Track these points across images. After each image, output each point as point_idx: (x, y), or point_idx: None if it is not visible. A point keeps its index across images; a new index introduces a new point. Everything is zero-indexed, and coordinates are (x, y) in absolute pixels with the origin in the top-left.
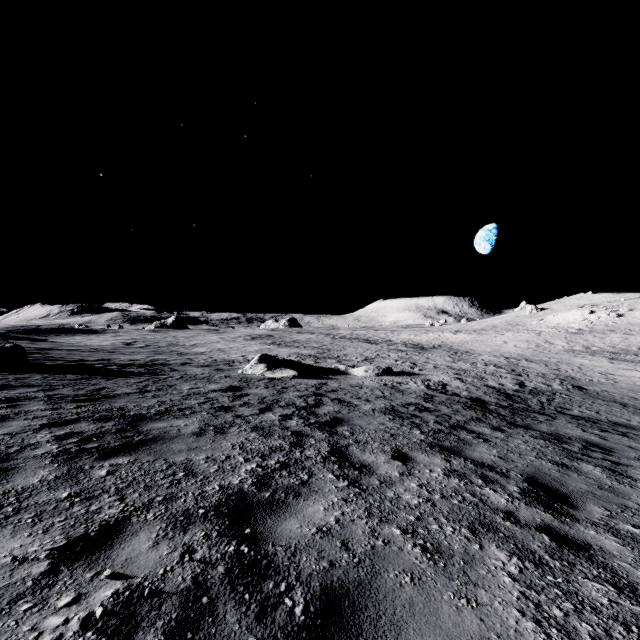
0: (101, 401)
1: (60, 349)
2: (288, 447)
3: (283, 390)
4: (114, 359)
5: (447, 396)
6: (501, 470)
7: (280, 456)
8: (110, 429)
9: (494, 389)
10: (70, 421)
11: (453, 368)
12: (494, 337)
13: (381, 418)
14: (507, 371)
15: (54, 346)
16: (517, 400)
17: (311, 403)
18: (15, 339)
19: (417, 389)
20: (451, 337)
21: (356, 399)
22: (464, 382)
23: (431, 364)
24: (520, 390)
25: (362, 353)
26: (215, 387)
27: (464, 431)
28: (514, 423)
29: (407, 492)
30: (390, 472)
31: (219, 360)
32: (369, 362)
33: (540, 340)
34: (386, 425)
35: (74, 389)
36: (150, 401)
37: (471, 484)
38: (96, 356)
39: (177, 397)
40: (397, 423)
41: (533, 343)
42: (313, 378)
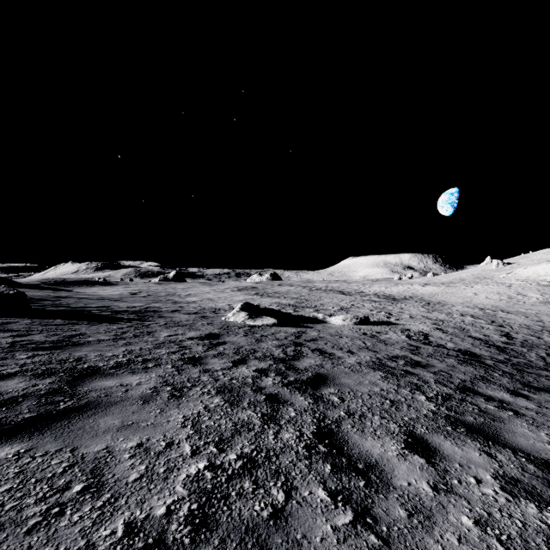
0: (64, 349)
1: (73, 297)
2: (259, 424)
3: (262, 338)
4: (114, 306)
5: (433, 348)
6: None
7: (245, 443)
8: (40, 389)
9: (481, 341)
10: (2, 376)
11: (429, 318)
12: (463, 289)
13: (371, 375)
14: (487, 322)
15: (70, 295)
16: (512, 354)
17: (290, 354)
18: (43, 289)
19: (398, 339)
20: (420, 289)
21: (338, 350)
22: (445, 332)
23: (406, 314)
24: (510, 342)
25: (338, 303)
26: (194, 334)
27: (479, 397)
28: (530, 384)
29: (466, 547)
30: (415, 483)
31: (207, 308)
32: (345, 311)
33: (511, 292)
34: (380, 386)
35: (48, 335)
36: (117, 350)
37: None
38: (100, 303)
39: (149, 345)
40: (392, 383)
41: (505, 295)
42: (292, 326)
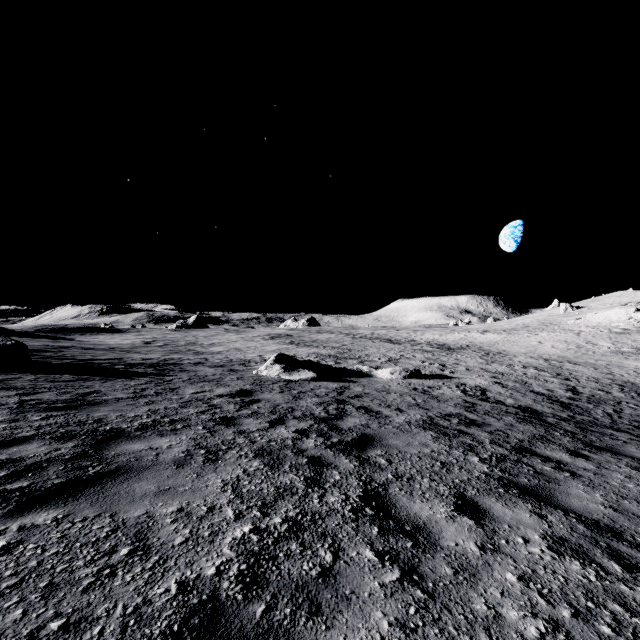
0: (80, 409)
1: (77, 347)
2: (302, 487)
3: (300, 395)
4: (126, 358)
5: (491, 404)
6: (633, 538)
7: (289, 506)
8: (64, 454)
9: (544, 396)
10: (19, 440)
11: (488, 371)
12: (527, 337)
13: (421, 436)
14: (551, 375)
15: (73, 344)
16: (577, 410)
17: (332, 413)
18: (39, 337)
19: (453, 395)
20: (479, 337)
21: (385, 408)
22: (505, 387)
23: (462, 366)
24: (575, 398)
25: (385, 353)
26: (223, 391)
27: (536, 457)
28: (592, 444)
29: (508, 599)
30: (462, 543)
31: (235, 360)
32: (393, 363)
33: (580, 340)
34: (431, 447)
35: (59, 393)
36: (139, 409)
37: (606, 575)
38: (109, 355)
39: (174, 404)
40: (444, 444)
41: (573, 344)
42: (334, 381)
